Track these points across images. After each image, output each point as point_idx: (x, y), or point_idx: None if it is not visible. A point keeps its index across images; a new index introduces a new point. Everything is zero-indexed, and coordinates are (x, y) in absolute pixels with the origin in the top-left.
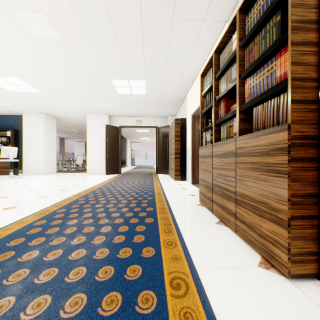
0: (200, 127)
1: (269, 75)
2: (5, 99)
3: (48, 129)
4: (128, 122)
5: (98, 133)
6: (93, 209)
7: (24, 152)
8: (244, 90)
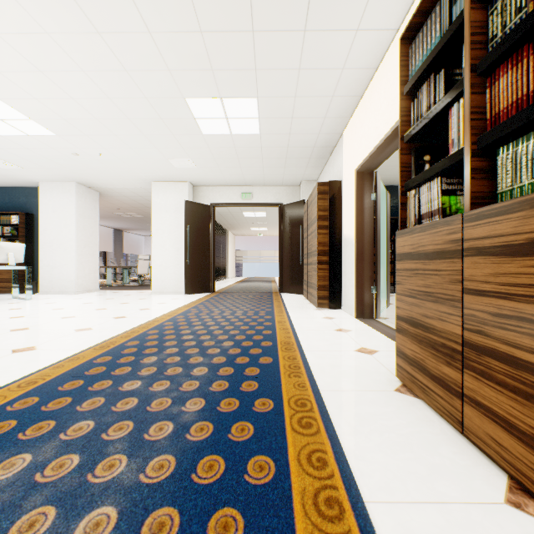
0: (400, 178)
1: None
2: None
3: (84, 211)
4: (226, 197)
5: (172, 217)
6: (107, 402)
7: (42, 253)
8: None
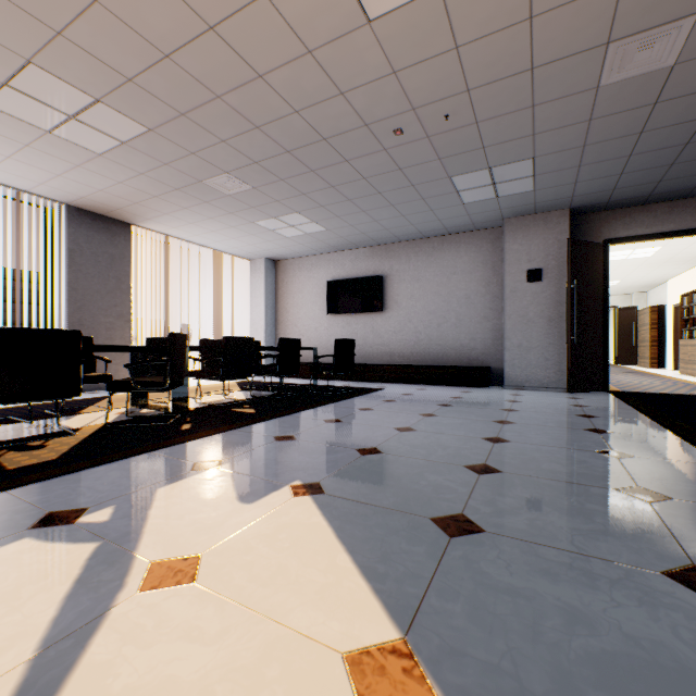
0: (680, 327)
1: None
2: None
3: None
4: None
5: None
6: None
7: None
8: None
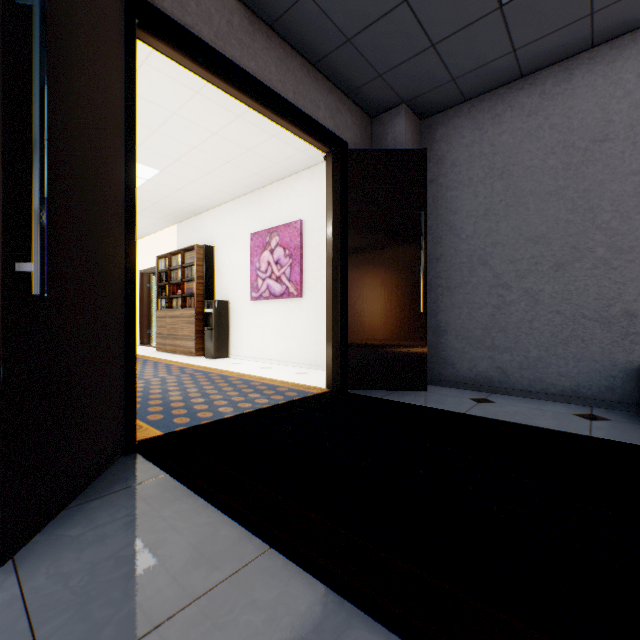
0: (157, 295)
1: (192, 287)
2: None
3: None
4: None
5: None
6: None
7: None
8: (184, 287)
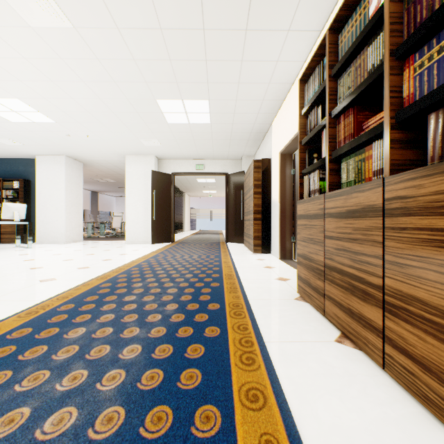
0: (299, 168)
1: None
2: (8, 134)
3: (71, 178)
4: (184, 167)
5: (142, 184)
6: (118, 306)
7: (38, 211)
8: (401, 82)
